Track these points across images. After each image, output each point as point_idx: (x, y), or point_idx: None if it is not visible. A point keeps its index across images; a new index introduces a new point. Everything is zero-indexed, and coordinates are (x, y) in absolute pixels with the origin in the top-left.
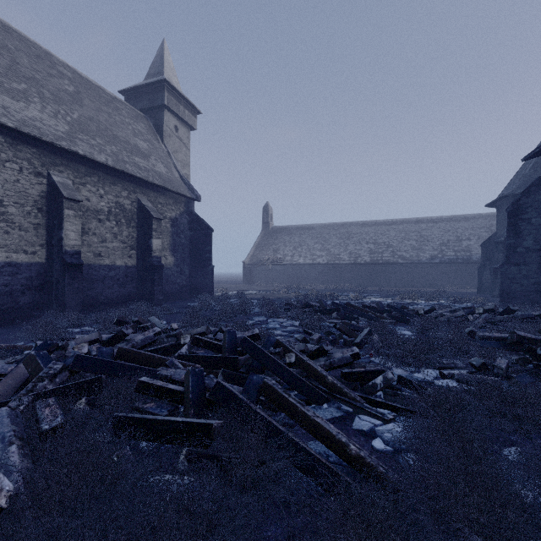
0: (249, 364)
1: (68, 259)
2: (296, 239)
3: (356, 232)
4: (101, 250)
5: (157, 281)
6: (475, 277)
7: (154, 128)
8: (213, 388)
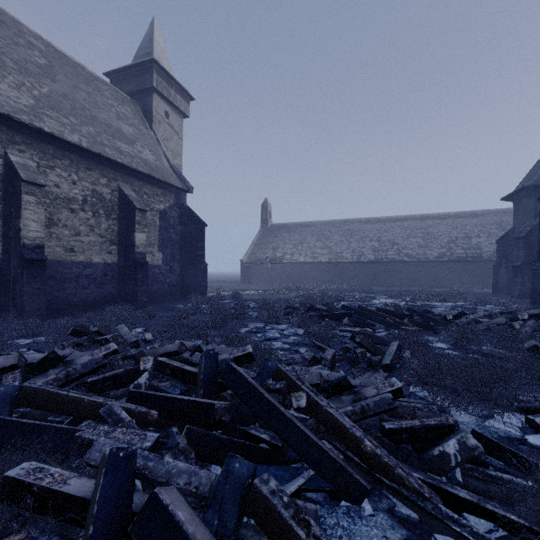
0: (235, 408)
1: (28, 253)
2: (296, 237)
3: (359, 230)
4: (73, 245)
5: (141, 281)
6: (486, 276)
7: (142, 113)
8: (141, 511)
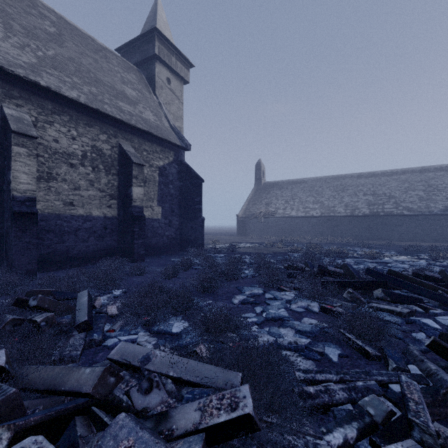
0: None
1: (17, 206)
2: (287, 193)
3: (351, 184)
4: (73, 199)
5: (138, 234)
6: None
7: (146, 80)
8: None
